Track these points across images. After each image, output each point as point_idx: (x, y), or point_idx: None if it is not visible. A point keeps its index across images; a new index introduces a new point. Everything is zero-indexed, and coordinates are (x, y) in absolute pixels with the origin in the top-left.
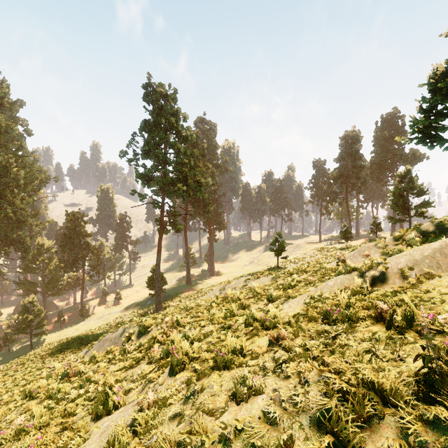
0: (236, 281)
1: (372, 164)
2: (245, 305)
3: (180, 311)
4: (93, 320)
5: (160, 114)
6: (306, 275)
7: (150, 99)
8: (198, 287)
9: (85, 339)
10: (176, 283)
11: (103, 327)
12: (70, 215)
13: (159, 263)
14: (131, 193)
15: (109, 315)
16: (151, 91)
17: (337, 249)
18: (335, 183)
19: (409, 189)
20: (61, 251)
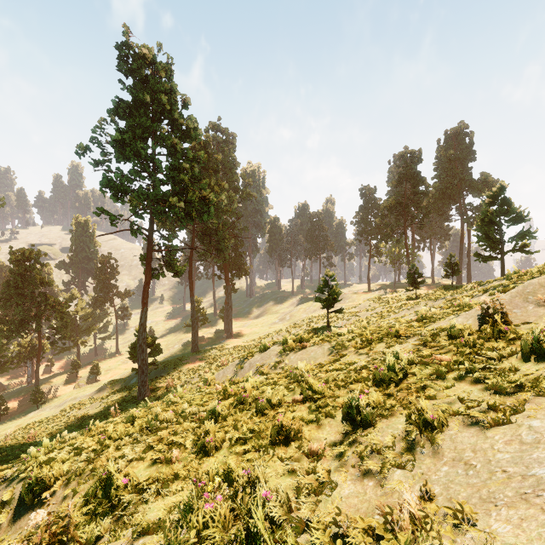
0: (263, 351)
1: (435, 191)
2: (288, 432)
3: (139, 433)
4: (49, 410)
5: (145, 91)
6: (408, 345)
7: (129, 68)
8: (208, 355)
9: (1, 458)
10: (179, 350)
11: (54, 426)
12: (16, 254)
13: (144, 323)
14: (95, 212)
15: (73, 401)
16: (129, 53)
17: (401, 299)
18: (391, 215)
19: (502, 214)
20: (2, 307)
